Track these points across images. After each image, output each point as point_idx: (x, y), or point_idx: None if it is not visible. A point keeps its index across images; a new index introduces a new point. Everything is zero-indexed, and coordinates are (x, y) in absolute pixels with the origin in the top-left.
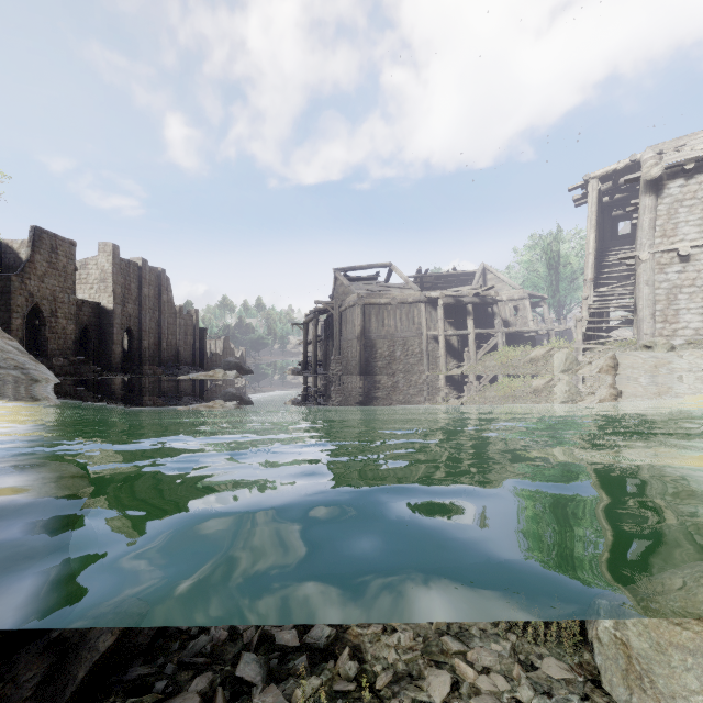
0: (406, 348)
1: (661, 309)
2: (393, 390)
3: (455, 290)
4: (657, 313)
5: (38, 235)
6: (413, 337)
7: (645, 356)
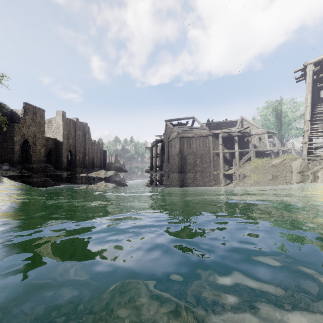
0: (202, 159)
1: None
2: (196, 181)
3: (228, 129)
4: None
5: (27, 107)
6: (206, 154)
7: None
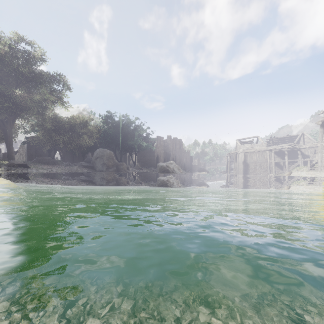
0: (261, 166)
1: (323, 159)
2: (250, 179)
3: (280, 146)
4: (322, 160)
5: (158, 138)
6: (263, 162)
7: (299, 172)
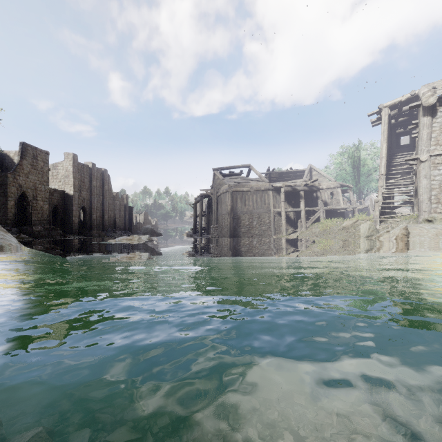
0: (260, 220)
1: (435, 194)
2: (252, 248)
3: (292, 182)
4: (432, 197)
5: (25, 148)
6: (264, 213)
7: (428, 227)
